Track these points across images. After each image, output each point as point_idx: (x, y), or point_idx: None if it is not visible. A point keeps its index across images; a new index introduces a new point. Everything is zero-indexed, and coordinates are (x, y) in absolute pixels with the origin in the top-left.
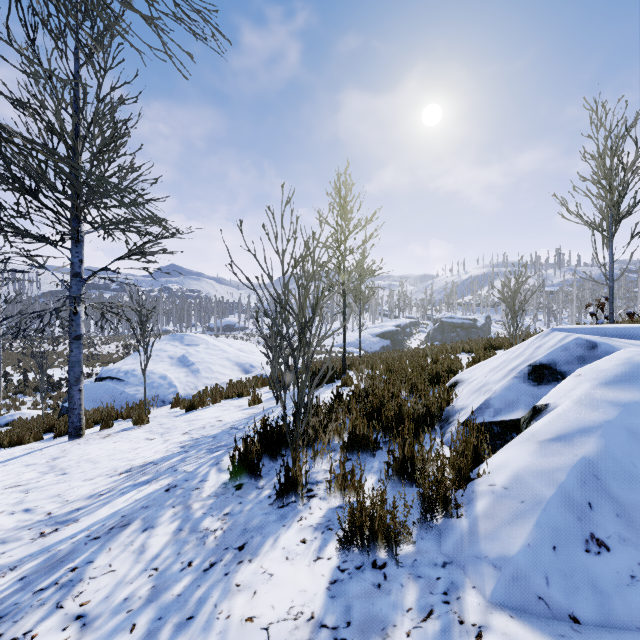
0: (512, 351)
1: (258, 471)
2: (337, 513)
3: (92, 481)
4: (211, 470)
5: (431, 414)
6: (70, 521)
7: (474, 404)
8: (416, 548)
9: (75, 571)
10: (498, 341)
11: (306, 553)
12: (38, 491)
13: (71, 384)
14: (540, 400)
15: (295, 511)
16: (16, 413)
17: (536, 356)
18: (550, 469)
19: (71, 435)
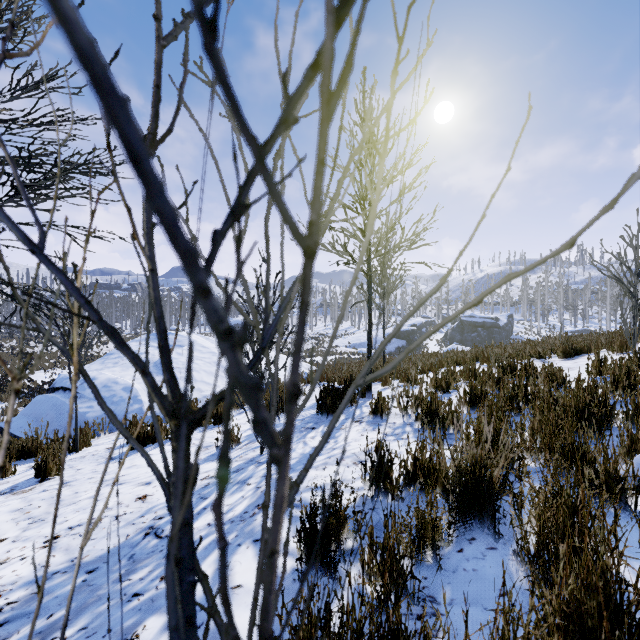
0: None
1: None
2: None
3: None
4: None
5: None
6: None
7: None
8: None
9: None
10: (580, 342)
11: None
12: None
13: None
14: None
15: None
16: None
17: None
18: None
19: None
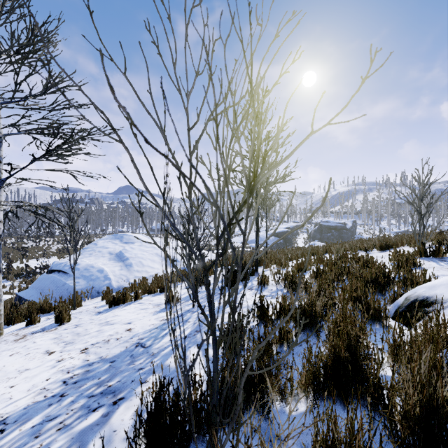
0: None
1: None
2: None
3: None
4: None
5: None
6: None
7: None
8: None
9: None
10: (391, 241)
11: None
12: None
13: None
14: None
15: None
16: None
17: None
18: None
19: None
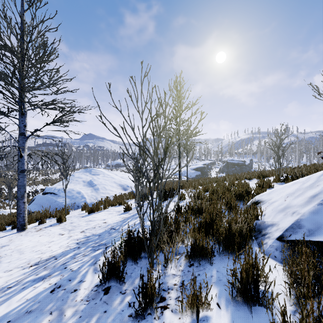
0: (302, 182)
1: (122, 277)
2: None
3: (9, 272)
4: (89, 270)
5: (250, 228)
6: None
7: (284, 223)
8: None
9: None
10: (265, 173)
11: None
12: None
13: (18, 199)
14: None
15: None
16: (1, 211)
17: None
18: None
19: (18, 229)
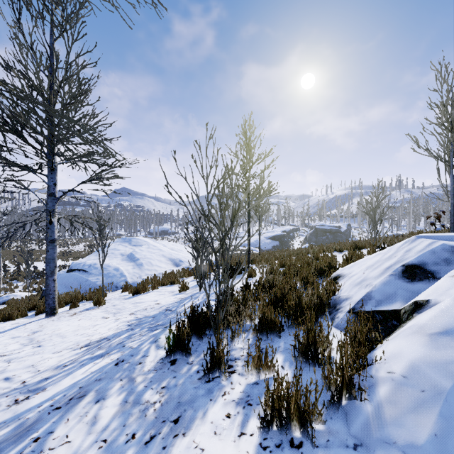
0: (383, 253)
1: (188, 349)
2: (259, 397)
3: (59, 353)
4: (151, 347)
5: (323, 303)
6: (39, 390)
7: (357, 295)
8: (327, 428)
9: (37, 441)
10: (361, 243)
11: (231, 428)
12: (17, 361)
13: (47, 275)
14: (420, 296)
15: (219, 386)
16: (10, 295)
17: (408, 258)
18: (444, 361)
19: (47, 313)
